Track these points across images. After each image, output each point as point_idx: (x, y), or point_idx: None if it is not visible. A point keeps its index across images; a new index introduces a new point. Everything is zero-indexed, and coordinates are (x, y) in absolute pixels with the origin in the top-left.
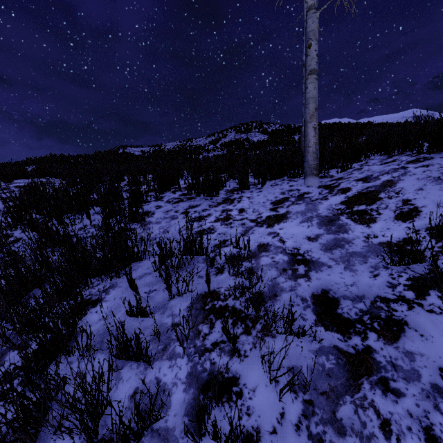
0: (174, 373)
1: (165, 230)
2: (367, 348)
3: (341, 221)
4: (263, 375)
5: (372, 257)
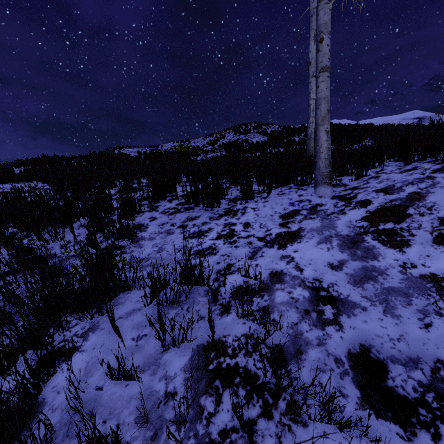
0: None
1: (159, 248)
2: None
3: (367, 243)
4: None
5: (416, 296)
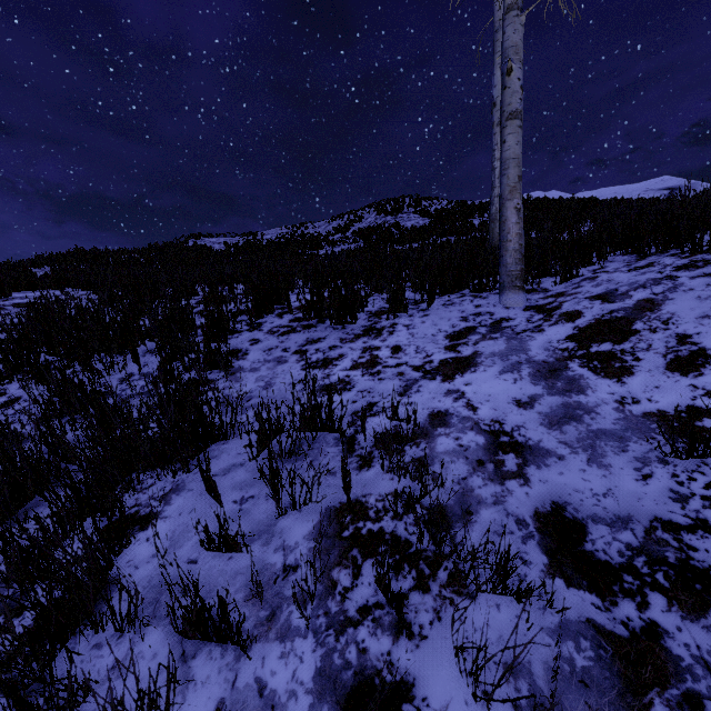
0: (290, 670)
1: (266, 383)
2: (650, 626)
3: (572, 372)
4: (458, 679)
5: (634, 440)
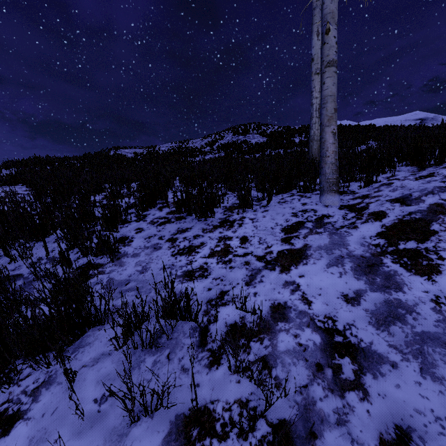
0: None
1: (143, 267)
2: None
3: (387, 268)
4: None
5: None
